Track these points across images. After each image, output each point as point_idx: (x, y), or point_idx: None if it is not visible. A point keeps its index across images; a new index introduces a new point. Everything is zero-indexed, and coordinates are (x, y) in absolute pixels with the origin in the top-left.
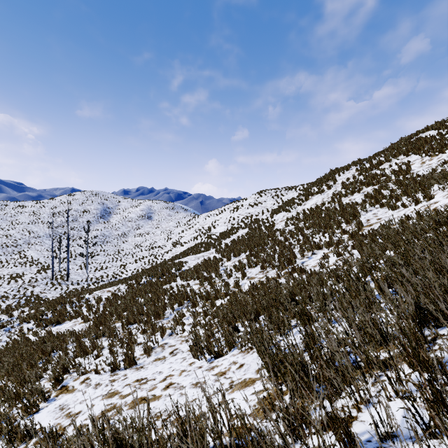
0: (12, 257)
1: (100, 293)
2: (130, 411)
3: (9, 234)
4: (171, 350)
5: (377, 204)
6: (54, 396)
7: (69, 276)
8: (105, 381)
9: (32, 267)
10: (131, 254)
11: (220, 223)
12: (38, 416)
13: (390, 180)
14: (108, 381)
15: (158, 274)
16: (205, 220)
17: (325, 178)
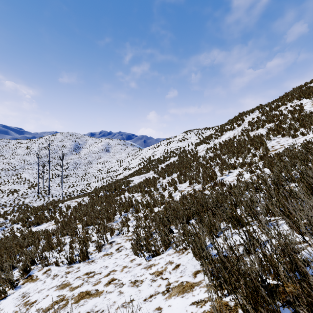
0: (11, 178)
1: (69, 203)
2: (74, 305)
3: (10, 162)
4: (117, 247)
5: (279, 134)
6: (21, 284)
7: (50, 191)
8: (61, 272)
9: (25, 185)
10: (94, 176)
11: (157, 154)
12: (4, 302)
13: (287, 118)
14: (64, 272)
15: (112, 189)
16: (147, 151)
17: (235, 119)
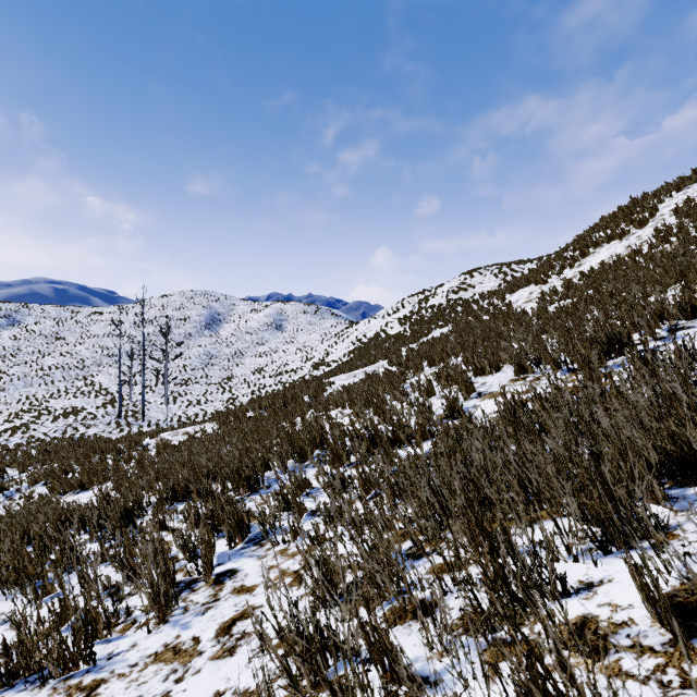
0: (74, 384)
1: (170, 436)
2: None
3: (75, 352)
4: (233, 612)
5: None
6: None
7: (147, 414)
8: None
9: (98, 399)
10: (247, 382)
11: (395, 325)
12: None
13: None
14: None
15: (276, 402)
16: (368, 323)
17: (624, 213)
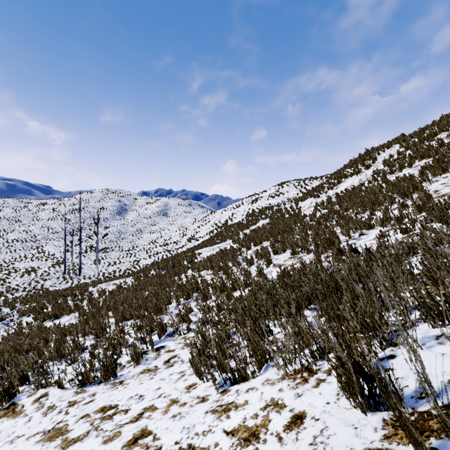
0: (30, 252)
1: (105, 286)
2: None
3: (29, 230)
4: (168, 357)
5: (444, 172)
6: None
7: (82, 271)
8: (63, 402)
9: (48, 262)
10: (145, 250)
11: (237, 216)
12: None
13: None
14: (66, 403)
15: (168, 265)
16: (221, 214)
17: (361, 159)
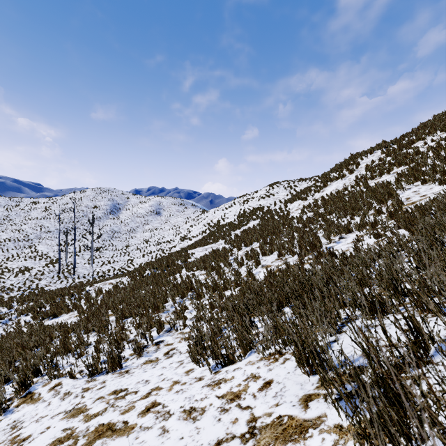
0: (23, 251)
1: (101, 285)
2: None
3: (21, 229)
4: (167, 350)
5: (416, 181)
6: (15, 406)
7: (76, 270)
8: (77, 389)
9: (41, 261)
10: (139, 249)
11: (229, 216)
12: None
13: (427, 158)
14: (80, 389)
15: (163, 265)
16: (214, 214)
17: (346, 163)
